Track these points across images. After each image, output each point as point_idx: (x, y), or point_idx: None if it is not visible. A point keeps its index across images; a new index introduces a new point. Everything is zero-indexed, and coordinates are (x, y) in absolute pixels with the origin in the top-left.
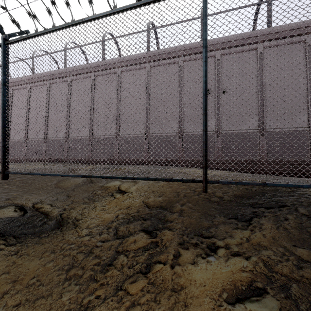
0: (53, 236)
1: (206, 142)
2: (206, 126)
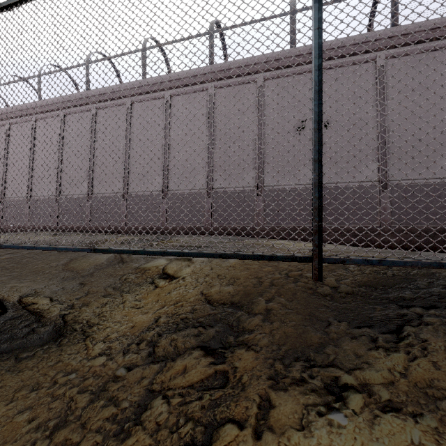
0: (43, 356)
1: (320, 184)
2: (320, 153)
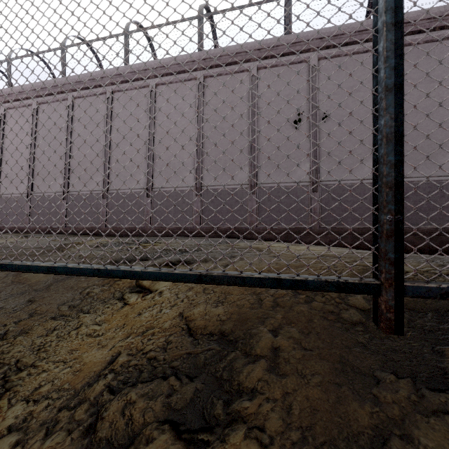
0: None
1: (399, 136)
2: (399, 73)
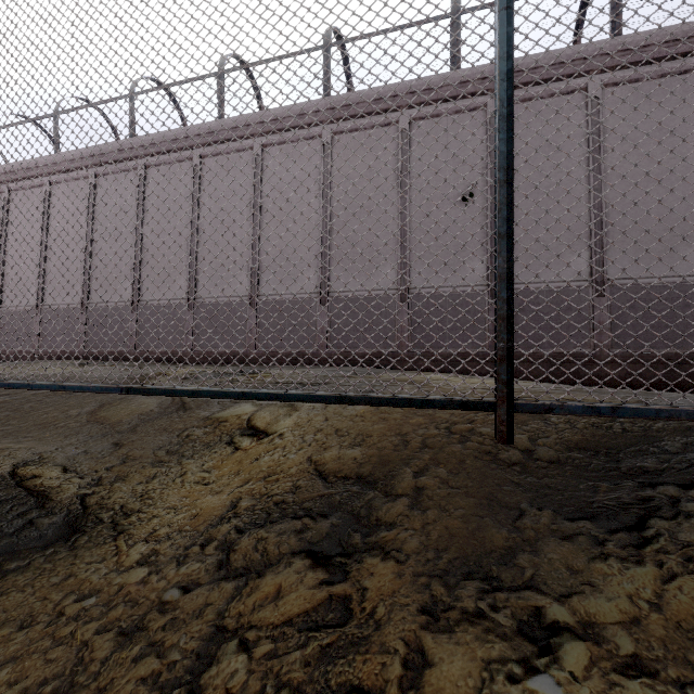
0: (43, 566)
1: (510, 276)
2: (510, 223)
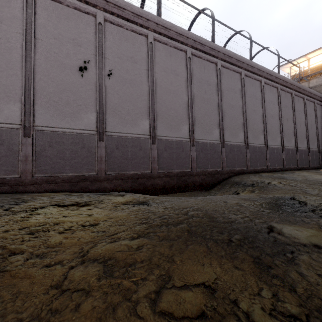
0: None
1: None
2: None
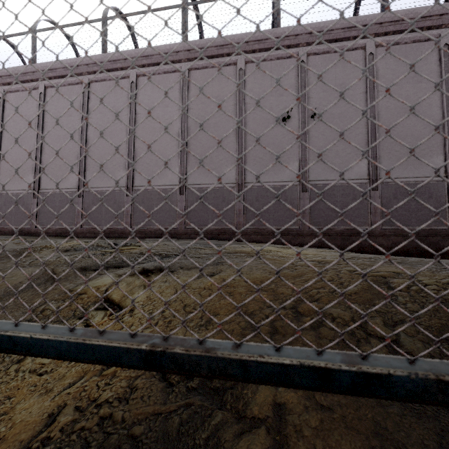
0: None
1: None
2: None
